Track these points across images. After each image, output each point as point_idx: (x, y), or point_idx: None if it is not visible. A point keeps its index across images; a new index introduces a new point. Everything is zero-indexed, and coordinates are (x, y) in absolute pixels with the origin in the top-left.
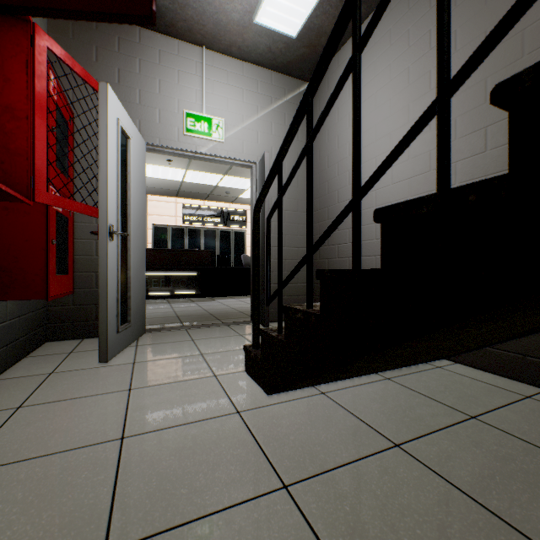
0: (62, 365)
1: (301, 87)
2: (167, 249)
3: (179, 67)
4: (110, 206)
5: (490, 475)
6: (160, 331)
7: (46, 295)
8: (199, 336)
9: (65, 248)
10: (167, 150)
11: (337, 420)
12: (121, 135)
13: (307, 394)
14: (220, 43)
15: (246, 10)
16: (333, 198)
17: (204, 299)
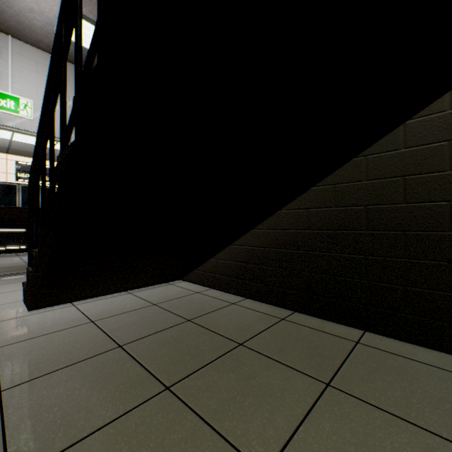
0: None
1: None
2: None
3: None
4: None
5: (128, 324)
6: None
7: None
8: (0, 282)
9: None
10: None
11: (68, 316)
12: None
13: (62, 307)
14: (27, 37)
15: (47, 22)
16: None
17: None
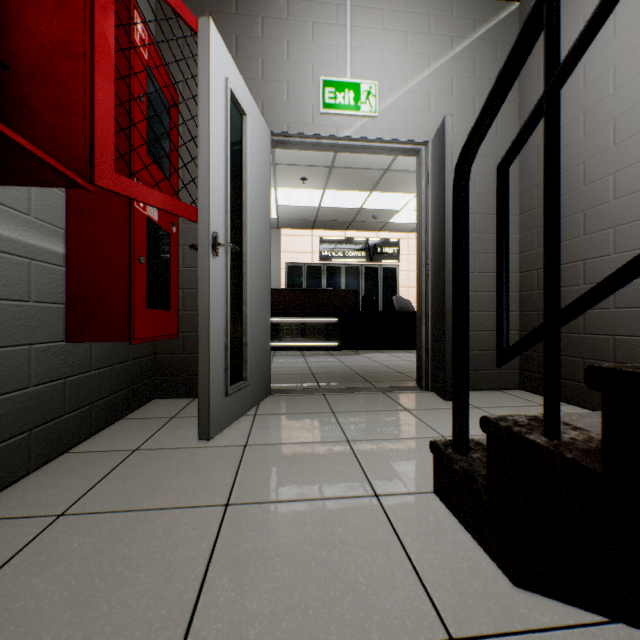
0: (154, 438)
1: (502, 11)
2: (301, 289)
3: (313, 17)
4: (214, 205)
5: None
6: (289, 393)
7: (129, 336)
8: (342, 406)
9: (164, 274)
10: (298, 140)
11: None
12: (234, 108)
13: None
14: None
15: None
16: (572, 180)
17: (346, 352)
